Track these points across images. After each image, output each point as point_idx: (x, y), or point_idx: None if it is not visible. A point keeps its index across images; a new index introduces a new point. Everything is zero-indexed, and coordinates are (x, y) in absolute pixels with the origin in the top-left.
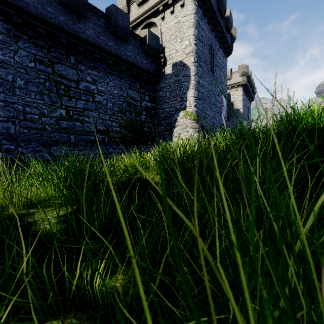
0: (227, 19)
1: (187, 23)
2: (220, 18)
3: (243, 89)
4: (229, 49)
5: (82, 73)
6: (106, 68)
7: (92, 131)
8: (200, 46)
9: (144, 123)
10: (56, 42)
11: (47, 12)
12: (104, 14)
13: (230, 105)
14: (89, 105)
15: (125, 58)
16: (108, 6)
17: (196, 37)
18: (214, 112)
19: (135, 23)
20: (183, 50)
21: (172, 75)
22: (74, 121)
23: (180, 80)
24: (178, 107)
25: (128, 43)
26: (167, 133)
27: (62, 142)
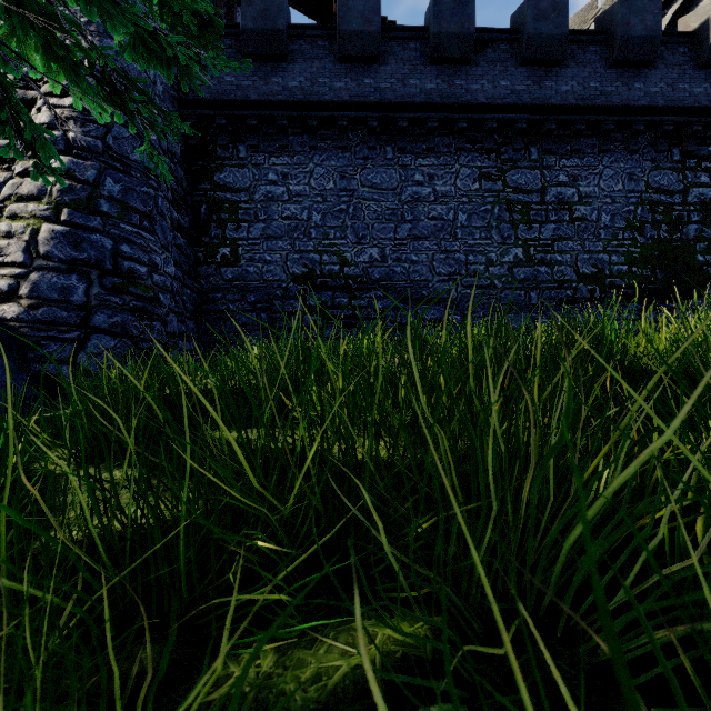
0: None
1: None
2: None
3: None
4: None
5: (550, 171)
6: (596, 144)
7: (569, 280)
8: None
9: (693, 244)
10: (509, 134)
11: (500, 90)
12: (596, 33)
13: None
14: (563, 229)
15: (646, 103)
16: (604, 12)
17: None
18: None
19: None
20: None
21: None
22: (536, 265)
23: None
24: None
25: (652, 66)
26: None
27: (516, 305)
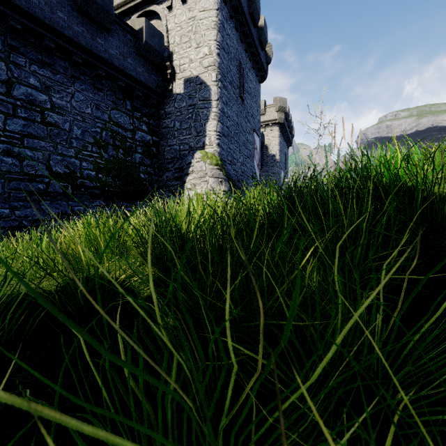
0: (260, 31)
1: (206, 21)
2: (252, 26)
3: (280, 130)
4: (263, 73)
5: (20, 69)
6: (69, 69)
7: (42, 175)
8: (225, 59)
9: (139, 166)
10: None
11: None
12: None
13: (264, 148)
14: (35, 128)
15: (106, 57)
16: None
17: (219, 44)
18: (244, 156)
19: (125, 8)
20: (200, 60)
21: (185, 96)
22: (0, 154)
23: (196, 104)
24: (193, 145)
25: (111, 34)
26: (176, 184)
27: None
